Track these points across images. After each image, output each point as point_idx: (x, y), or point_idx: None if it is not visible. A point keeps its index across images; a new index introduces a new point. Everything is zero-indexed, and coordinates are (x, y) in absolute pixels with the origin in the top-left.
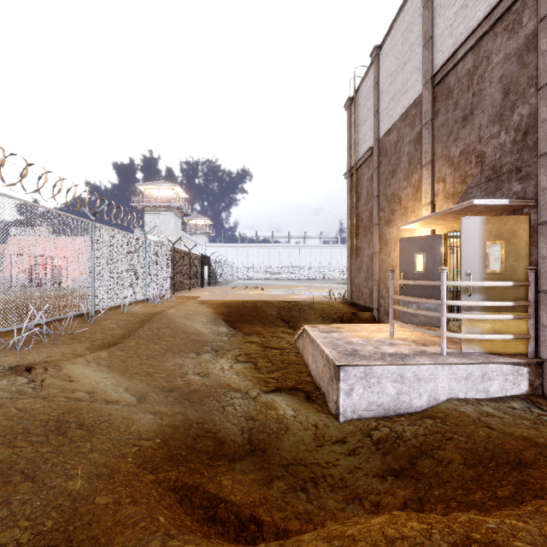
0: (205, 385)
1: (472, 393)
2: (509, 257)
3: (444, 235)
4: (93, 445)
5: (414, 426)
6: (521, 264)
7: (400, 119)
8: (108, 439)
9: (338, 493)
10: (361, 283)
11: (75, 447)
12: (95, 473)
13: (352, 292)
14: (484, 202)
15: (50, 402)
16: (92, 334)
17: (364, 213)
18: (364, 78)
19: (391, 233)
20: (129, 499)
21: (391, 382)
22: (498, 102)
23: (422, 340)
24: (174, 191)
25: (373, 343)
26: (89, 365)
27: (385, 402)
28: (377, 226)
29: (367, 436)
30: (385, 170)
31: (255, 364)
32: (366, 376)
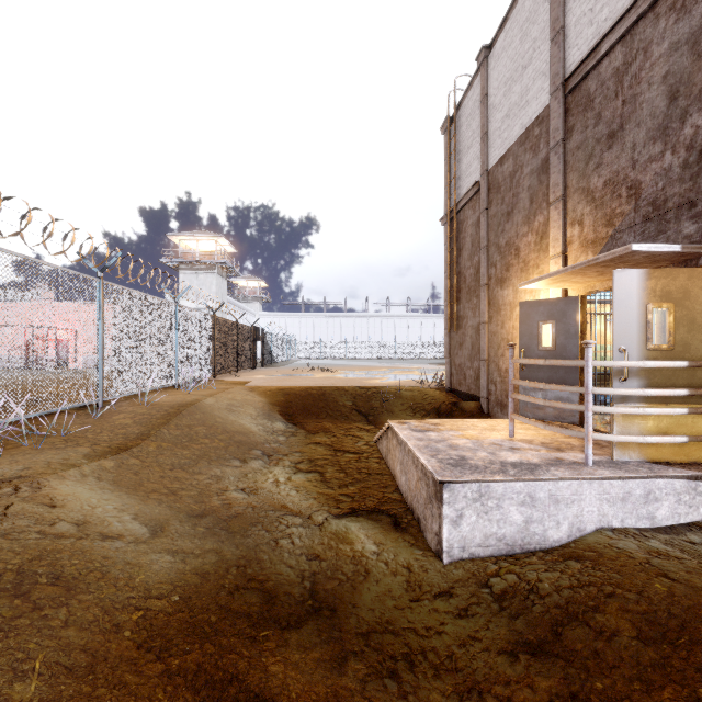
0: (251, 507)
1: (631, 520)
2: (680, 327)
3: (580, 297)
4: (71, 613)
5: (555, 572)
6: (697, 336)
7: (518, 142)
8: (96, 601)
9: (445, 681)
10: (463, 363)
11: (40, 618)
12: (65, 664)
13: (451, 375)
14: (646, 249)
15: (13, 542)
16: (97, 434)
17: (468, 270)
18: (468, 90)
19: (506, 296)
20: None
21: (517, 505)
22: (661, 111)
23: (554, 442)
24: (218, 244)
25: (487, 447)
26: (84, 480)
27: (507, 535)
28: (486, 287)
29: (485, 587)
30: (496, 212)
31: (321, 475)
32: (481, 497)
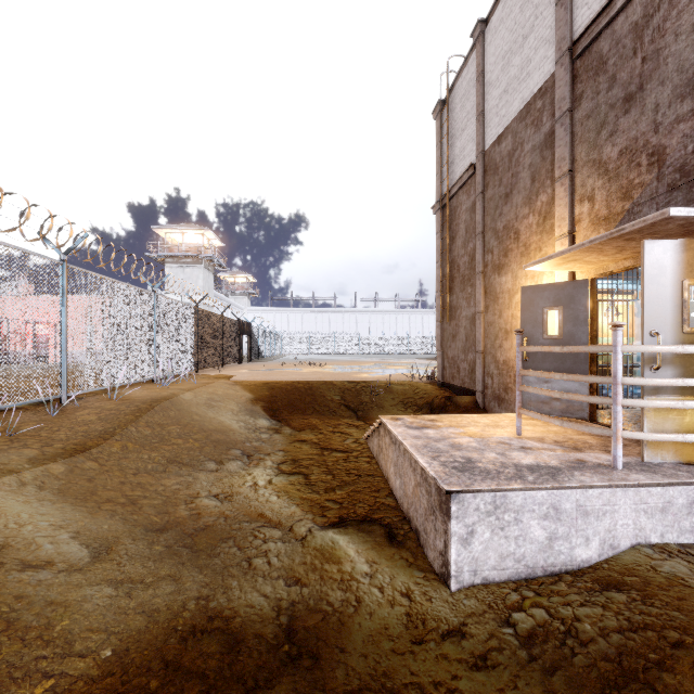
0: (223, 517)
1: (672, 535)
2: None
3: (590, 280)
4: None
5: (595, 608)
6: None
7: (517, 118)
8: None
9: None
10: (456, 356)
11: None
12: None
13: (444, 369)
14: (686, 213)
15: None
16: (52, 433)
17: (462, 258)
18: (461, 70)
19: (504, 284)
20: None
21: (539, 519)
22: (691, 64)
23: (569, 441)
24: (205, 238)
25: (495, 446)
26: (20, 489)
27: (527, 555)
28: (481, 275)
29: (507, 626)
30: (493, 194)
31: (306, 477)
32: (495, 509)
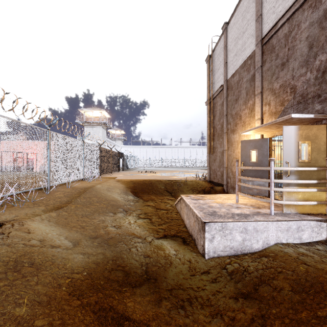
0: (118, 234)
1: (291, 240)
2: (314, 152)
3: (269, 138)
4: (39, 279)
5: (255, 262)
6: (321, 156)
7: (240, 67)
8: (50, 274)
9: (205, 310)
10: (215, 169)
11: (25, 281)
12: (37, 300)
13: (210, 174)
14: (298, 116)
15: (12, 248)
16: (47, 201)
17: (218, 125)
18: (218, 42)
19: (235, 138)
20: (59, 321)
21: (239, 233)
22: (305, 53)
23: (256, 205)
24: (102, 114)
25: (226, 206)
26: (42, 221)
27: (234, 246)
28: (226, 134)
29: (224, 269)
30: (231, 99)
31: (150, 220)
32: (222, 229)
